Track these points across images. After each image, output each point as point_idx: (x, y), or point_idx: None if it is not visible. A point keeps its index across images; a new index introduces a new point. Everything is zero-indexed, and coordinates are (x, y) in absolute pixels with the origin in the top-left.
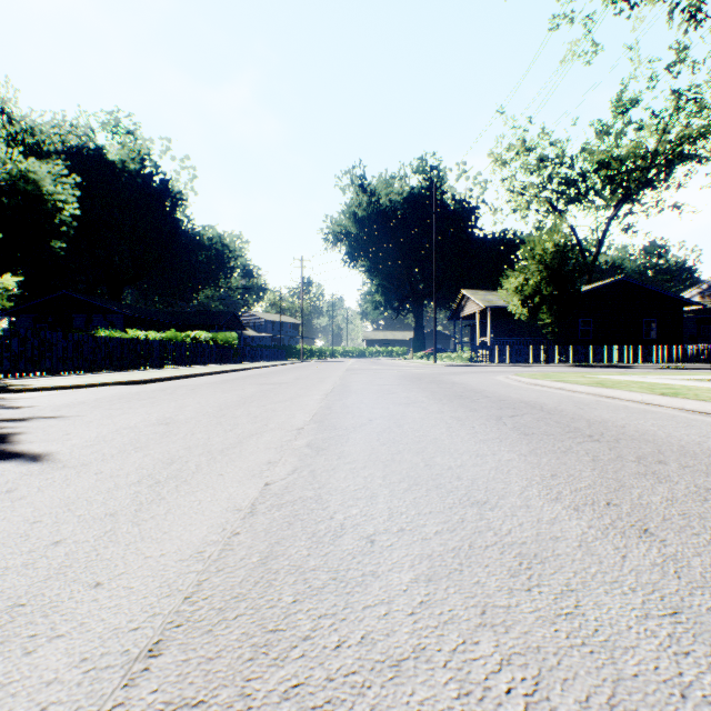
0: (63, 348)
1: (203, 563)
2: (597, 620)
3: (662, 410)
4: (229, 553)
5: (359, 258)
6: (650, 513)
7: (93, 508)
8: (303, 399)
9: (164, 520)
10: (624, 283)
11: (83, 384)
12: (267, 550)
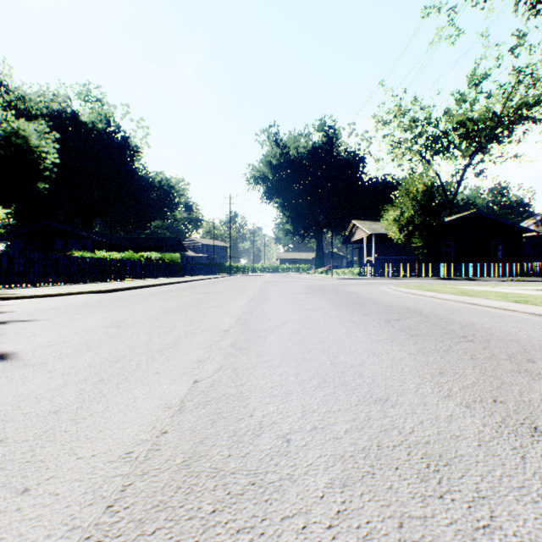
0: (44, 265)
1: (130, 465)
2: (516, 535)
3: (517, 314)
4: (155, 454)
5: (273, 196)
6: (534, 411)
7: (40, 405)
8: (230, 305)
9: (101, 418)
10: (477, 215)
11: (57, 294)
12: (191, 450)
